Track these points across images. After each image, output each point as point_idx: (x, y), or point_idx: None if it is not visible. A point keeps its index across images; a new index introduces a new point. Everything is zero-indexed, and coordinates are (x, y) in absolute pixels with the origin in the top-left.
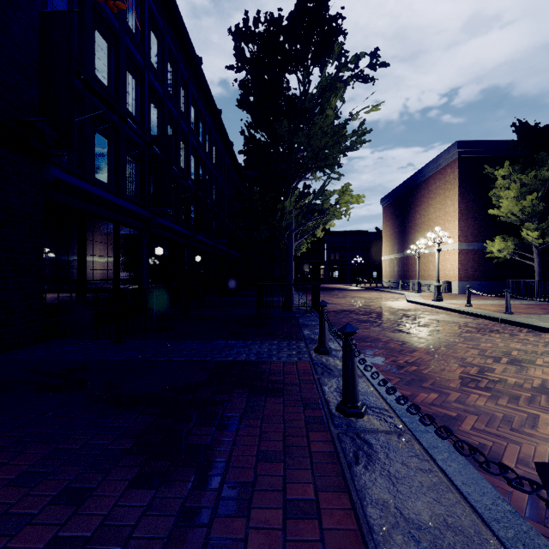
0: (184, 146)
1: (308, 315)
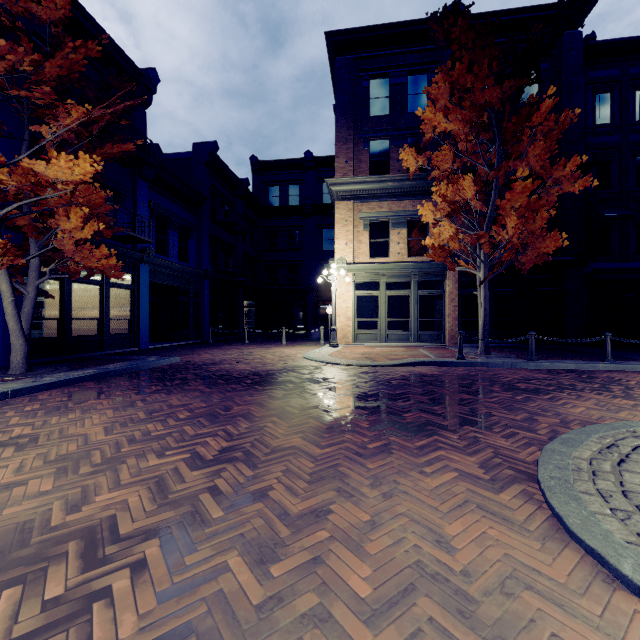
0: None
1: None
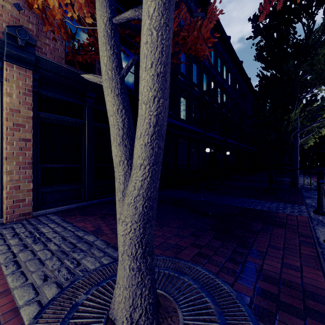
0: (220, 90)
1: (312, 191)
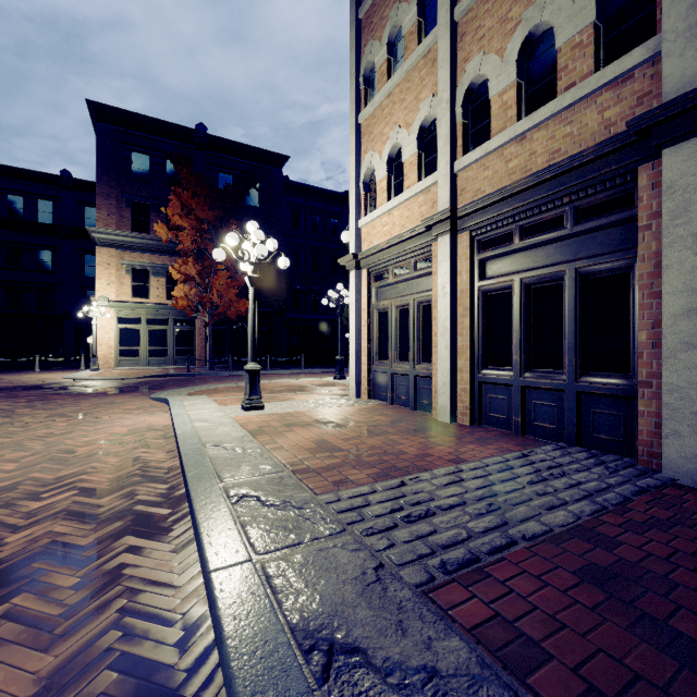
0: None
1: None
